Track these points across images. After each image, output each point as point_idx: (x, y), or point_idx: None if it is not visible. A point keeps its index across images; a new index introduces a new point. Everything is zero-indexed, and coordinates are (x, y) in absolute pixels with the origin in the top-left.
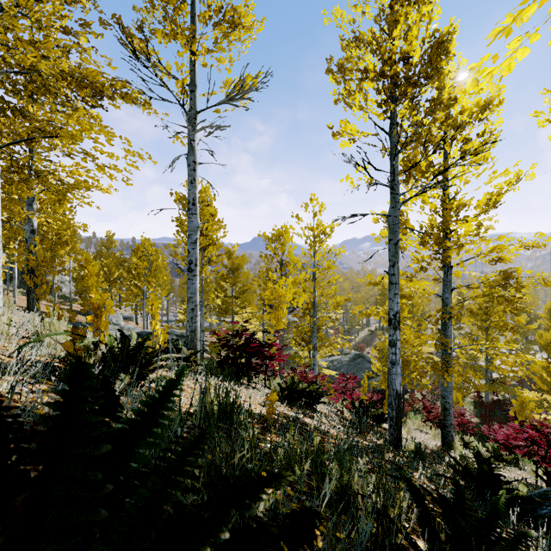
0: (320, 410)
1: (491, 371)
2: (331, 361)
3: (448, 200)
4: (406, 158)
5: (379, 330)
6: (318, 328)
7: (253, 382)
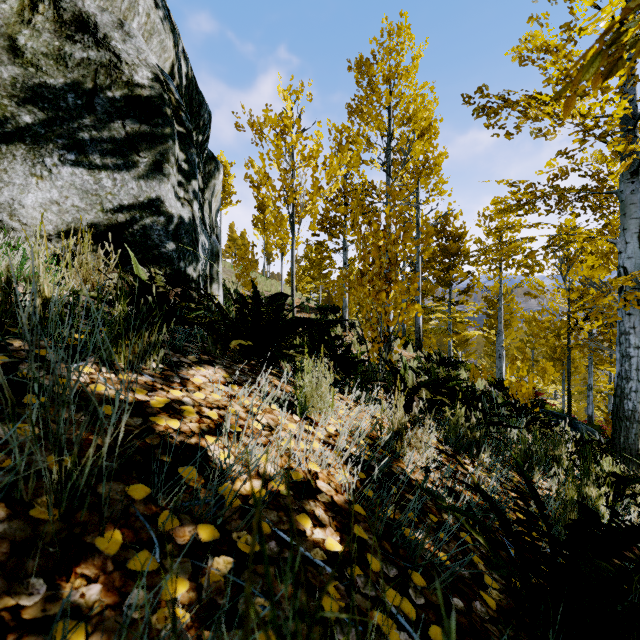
0: None
1: None
2: None
3: None
4: None
5: None
6: None
7: None
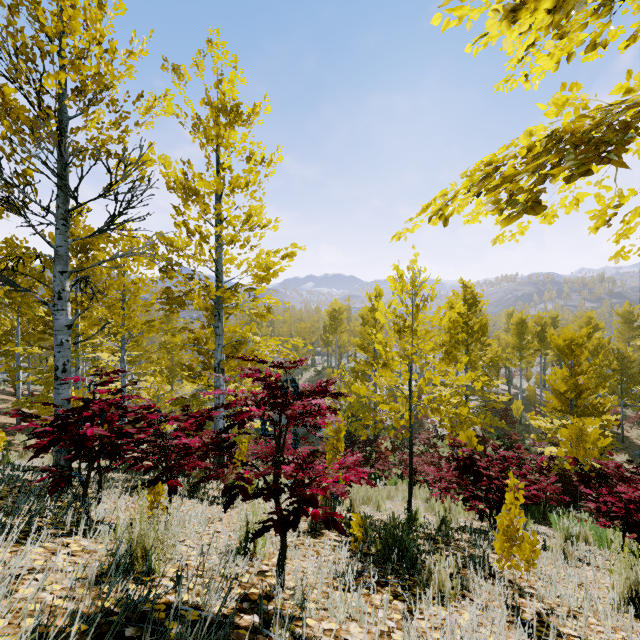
0: None
1: (470, 400)
2: None
3: None
4: None
5: (327, 369)
6: (237, 344)
7: None
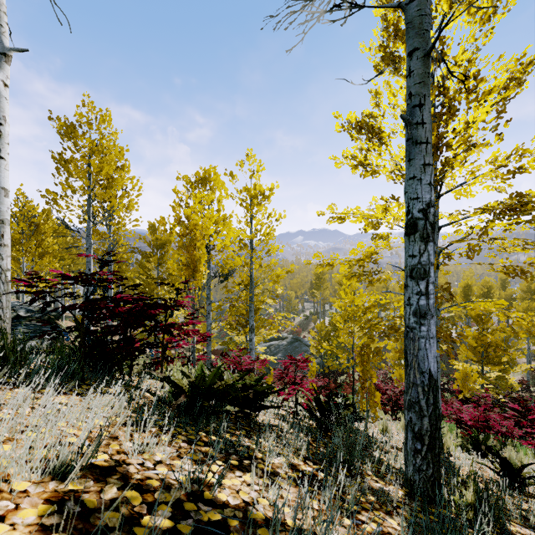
0: (262, 419)
1: None
2: (269, 347)
3: (435, 105)
4: (389, 22)
5: (313, 314)
6: (256, 309)
7: (152, 377)
